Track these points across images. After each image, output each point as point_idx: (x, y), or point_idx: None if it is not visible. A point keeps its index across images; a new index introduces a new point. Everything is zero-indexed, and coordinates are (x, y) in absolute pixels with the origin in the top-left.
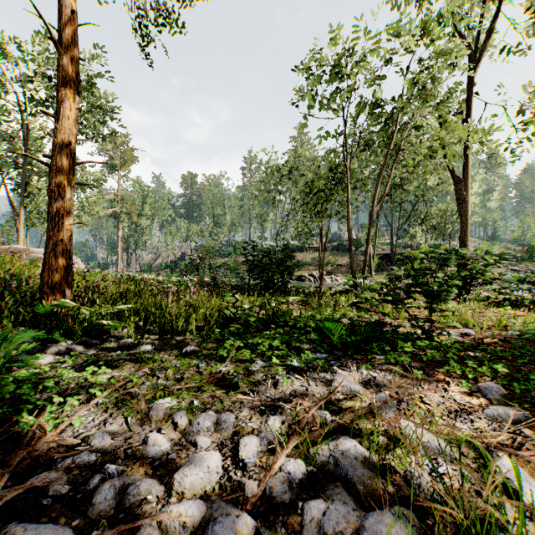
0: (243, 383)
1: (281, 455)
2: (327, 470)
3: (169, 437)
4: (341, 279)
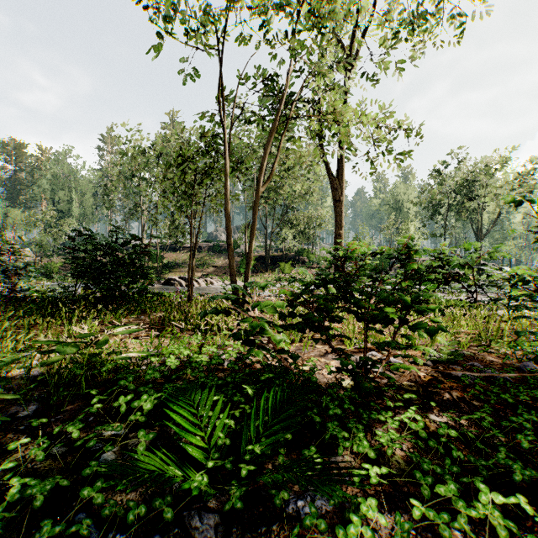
0: None
1: None
2: None
3: None
4: (217, 282)
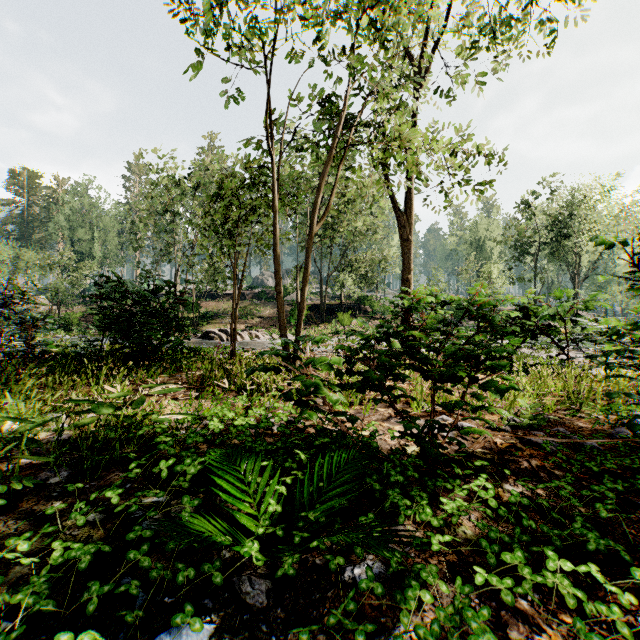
0: None
1: None
2: None
3: None
4: (264, 335)
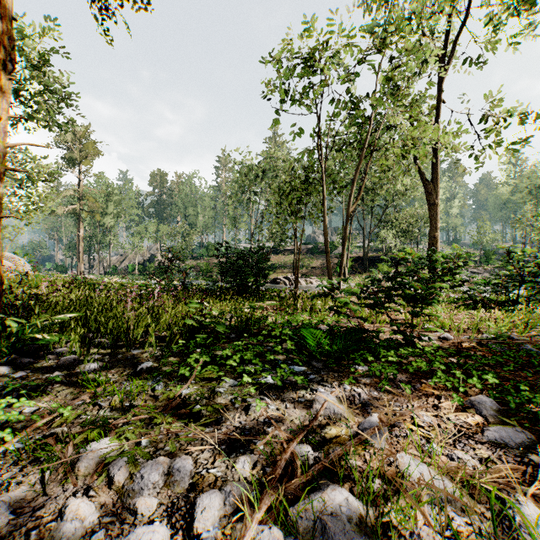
0: (207, 411)
1: (251, 523)
2: (312, 539)
3: (99, 501)
4: (316, 282)
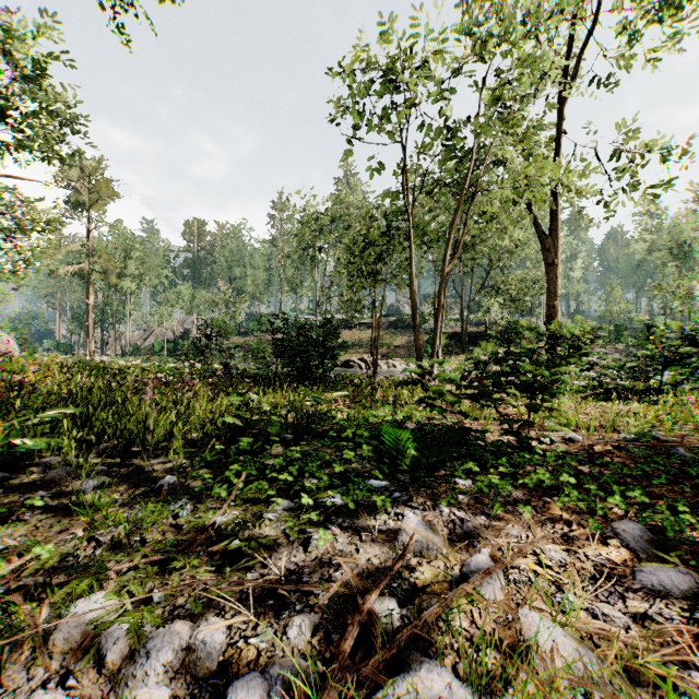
0: (249, 548)
1: None
2: None
3: (81, 695)
4: (400, 365)
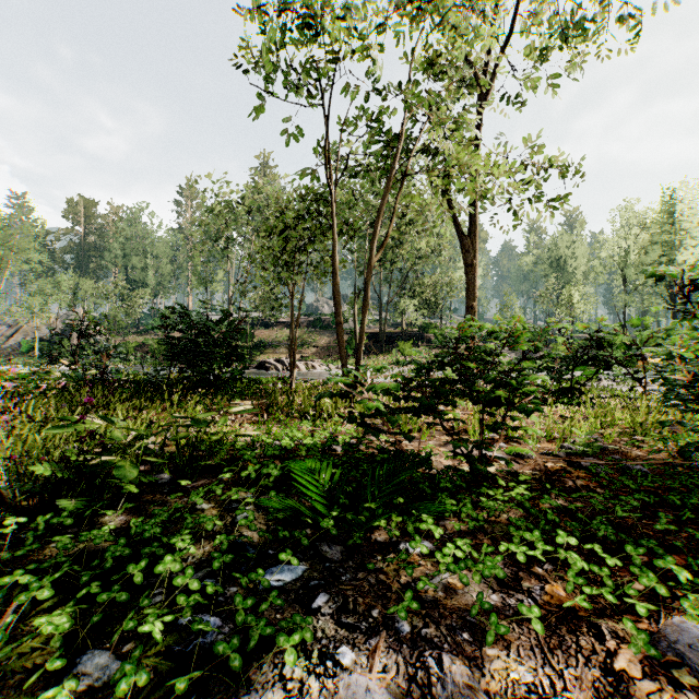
0: None
1: None
2: None
3: None
4: (320, 366)
